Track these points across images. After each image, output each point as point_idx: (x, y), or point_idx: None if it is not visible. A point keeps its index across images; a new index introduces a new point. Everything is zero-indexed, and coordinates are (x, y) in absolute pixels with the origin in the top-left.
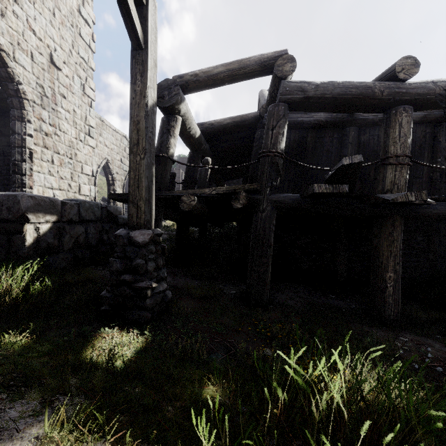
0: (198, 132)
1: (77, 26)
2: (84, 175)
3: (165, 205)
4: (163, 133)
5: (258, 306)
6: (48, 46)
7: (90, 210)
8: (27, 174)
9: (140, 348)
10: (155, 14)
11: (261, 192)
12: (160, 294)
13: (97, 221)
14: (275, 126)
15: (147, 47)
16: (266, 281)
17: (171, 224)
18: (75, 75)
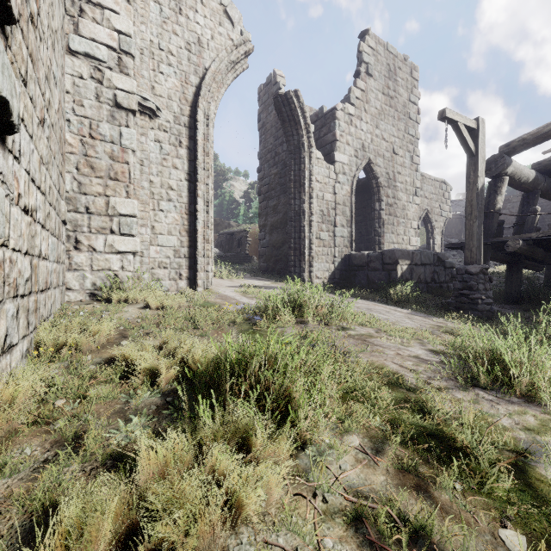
0: (532, 175)
1: (407, 112)
2: (412, 230)
3: (492, 249)
4: (490, 194)
5: None
6: (391, 143)
7: (426, 257)
8: (381, 236)
9: None
10: (483, 128)
11: None
12: (487, 306)
13: (430, 265)
14: None
15: (477, 154)
16: None
17: (503, 270)
18: (406, 152)
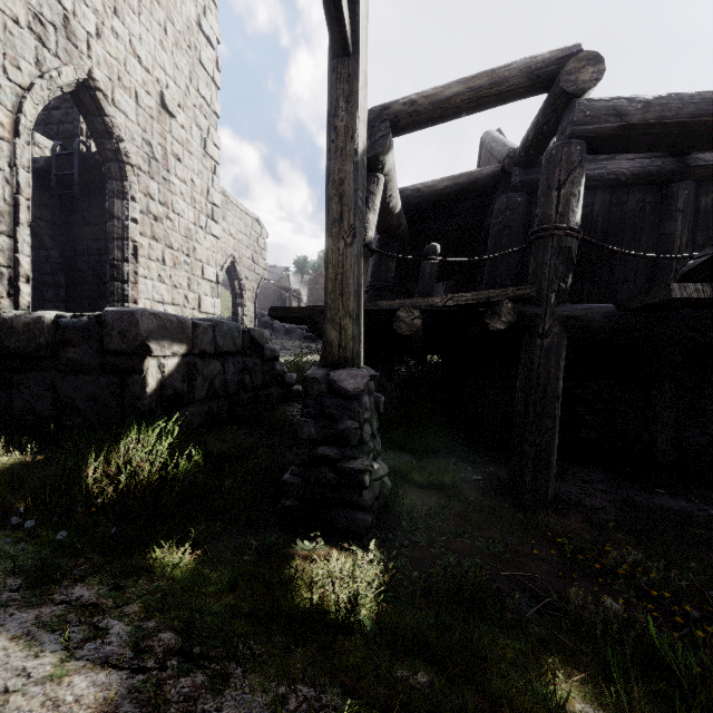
0: (400, 203)
1: (196, 47)
2: (206, 282)
3: None
4: None
5: (537, 506)
6: (158, 80)
7: (228, 336)
8: (130, 281)
9: (380, 583)
10: None
11: (540, 302)
12: (377, 481)
13: (237, 354)
14: (564, 182)
15: (357, 49)
16: (551, 461)
17: None
18: (194, 125)
